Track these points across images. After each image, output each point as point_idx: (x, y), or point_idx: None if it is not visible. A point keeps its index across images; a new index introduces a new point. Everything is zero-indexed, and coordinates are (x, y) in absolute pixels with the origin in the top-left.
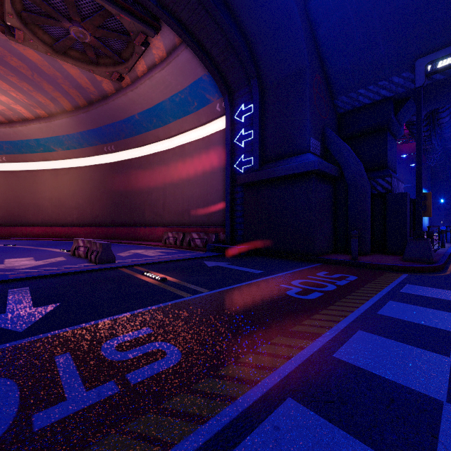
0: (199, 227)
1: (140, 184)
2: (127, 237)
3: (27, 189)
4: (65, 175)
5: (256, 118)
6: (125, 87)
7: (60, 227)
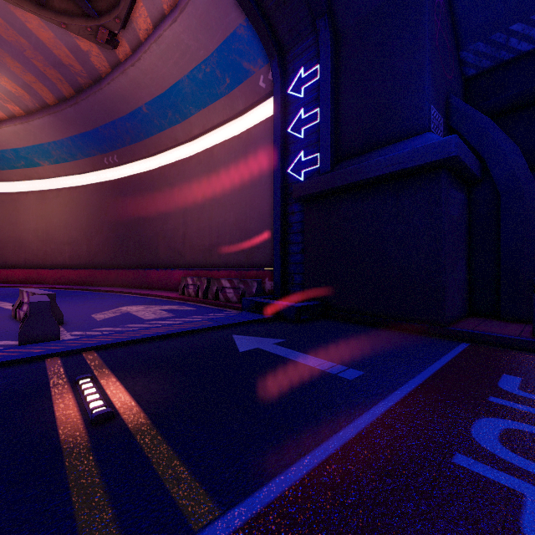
0: (232, 269)
1: (152, 209)
2: (134, 283)
3: (5, 218)
4: (54, 198)
5: (326, 85)
6: (123, 61)
7: (48, 269)
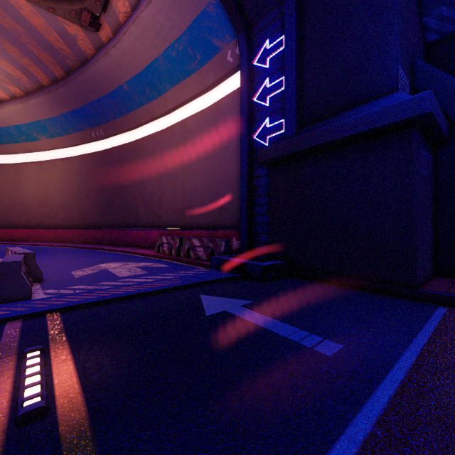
0: (203, 229)
1: (133, 176)
2: (117, 241)
3: (10, 185)
4: (50, 168)
5: (291, 53)
6: (106, 43)
7: (45, 229)
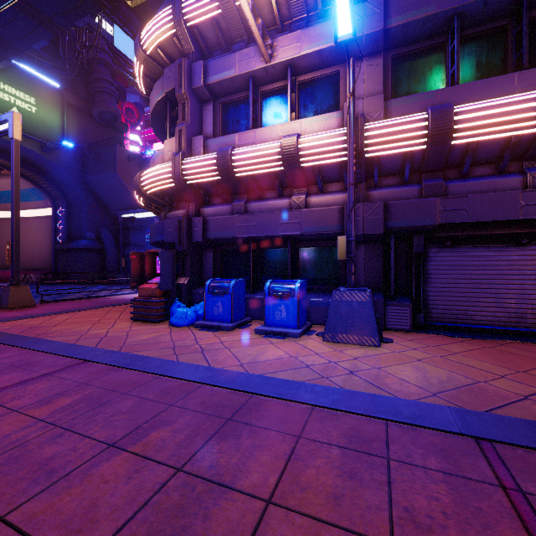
0: (38, 270)
1: None
2: None
3: None
4: None
5: (66, 218)
6: None
7: None
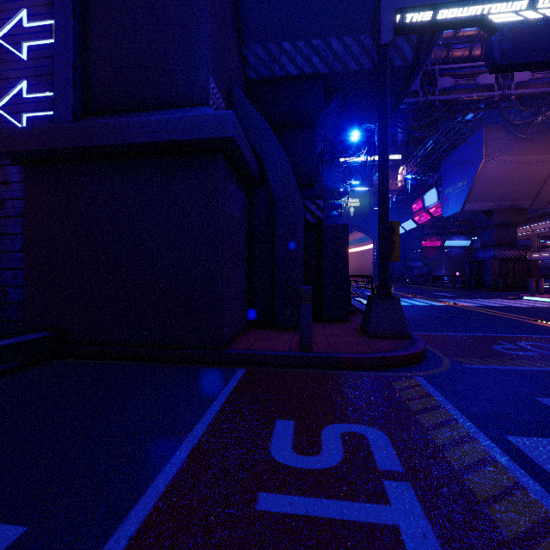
0: None
1: None
2: None
3: None
4: None
5: None
6: None
7: None
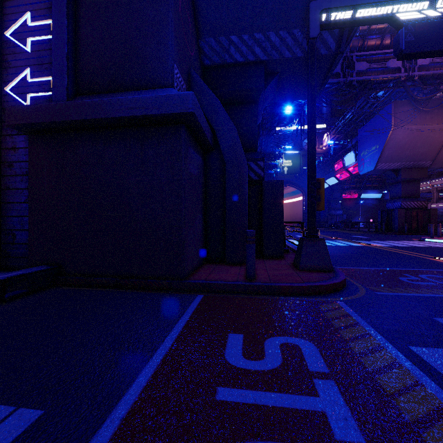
0: None
1: None
2: None
3: None
4: None
5: None
6: None
7: None
